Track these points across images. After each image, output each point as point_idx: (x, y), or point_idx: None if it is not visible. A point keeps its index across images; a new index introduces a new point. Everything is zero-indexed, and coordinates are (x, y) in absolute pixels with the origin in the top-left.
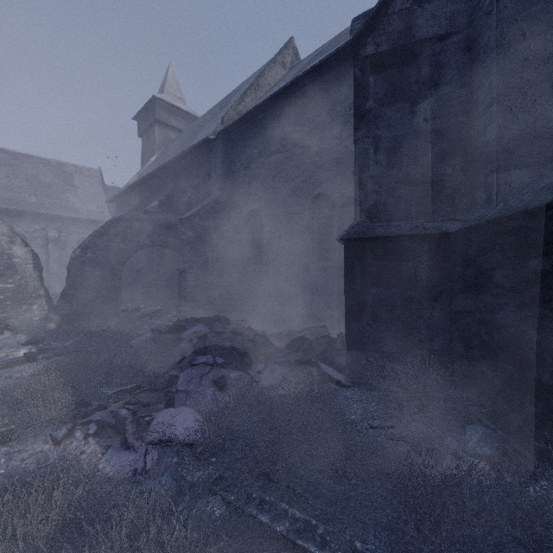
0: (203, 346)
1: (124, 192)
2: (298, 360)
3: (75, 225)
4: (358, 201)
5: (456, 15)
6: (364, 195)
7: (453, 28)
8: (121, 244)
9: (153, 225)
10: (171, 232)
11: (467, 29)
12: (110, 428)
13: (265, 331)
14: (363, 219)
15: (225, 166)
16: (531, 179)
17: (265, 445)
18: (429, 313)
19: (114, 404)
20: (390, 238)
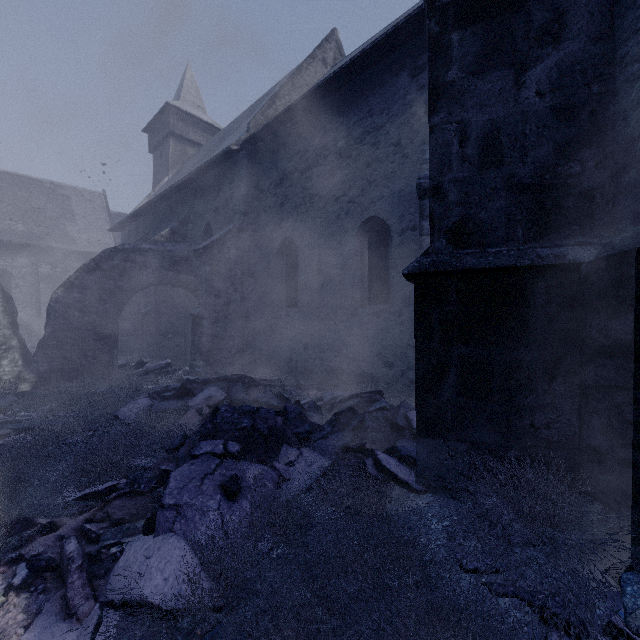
0: (212, 424)
1: (130, 218)
2: (346, 446)
3: (73, 258)
4: (434, 218)
5: None
6: (444, 209)
7: None
8: (118, 281)
9: (160, 258)
10: (183, 266)
11: None
12: (50, 570)
13: (301, 395)
14: (442, 243)
15: (252, 184)
16: None
17: (294, 632)
18: (545, 385)
19: (68, 523)
20: (485, 271)
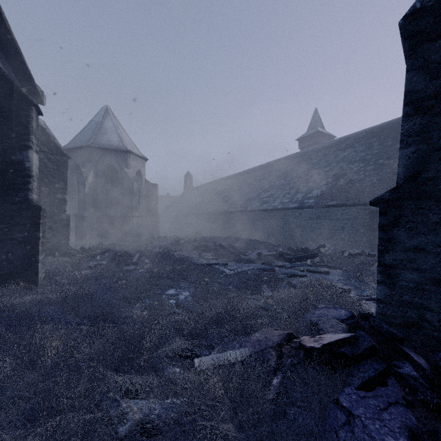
0: None
1: None
2: None
3: None
4: None
5: None
6: None
7: None
8: None
9: None
10: None
11: None
12: None
13: None
14: None
15: None
16: (73, 210)
17: None
18: None
19: None
20: None
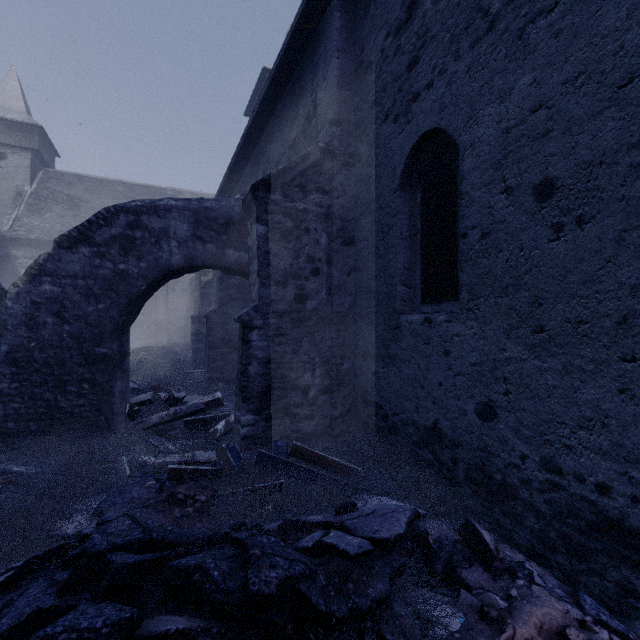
0: None
1: None
2: None
3: None
4: None
5: None
6: None
7: None
8: (119, 263)
9: (191, 222)
10: (232, 235)
11: None
12: None
13: None
14: None
15: (349, 64)
16: None
17: None
18: None
19: None
20: None
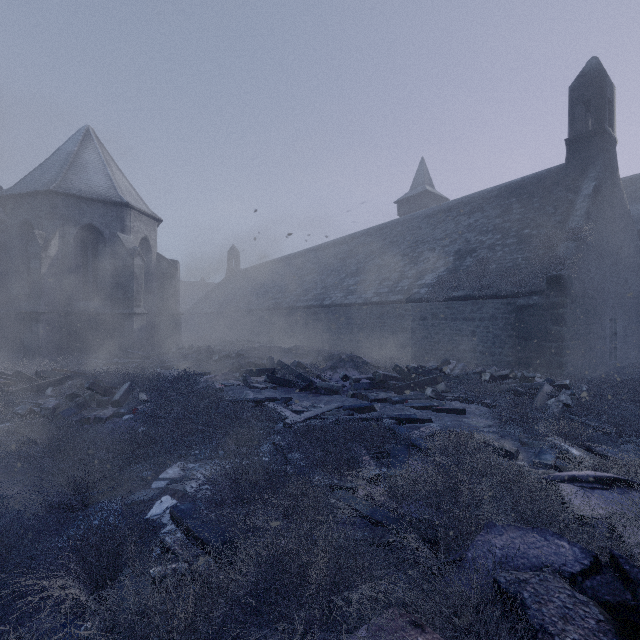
0: None
1: None
2: None
3: None
4: None
5: (3, 256)
6: None
7: (2, 259)
8: None
9: None
10: None
11: (7, 261)
12: None
13: None
14: None
15: None
16: (22, 304)
17: None
18: None
19: None
20: None
